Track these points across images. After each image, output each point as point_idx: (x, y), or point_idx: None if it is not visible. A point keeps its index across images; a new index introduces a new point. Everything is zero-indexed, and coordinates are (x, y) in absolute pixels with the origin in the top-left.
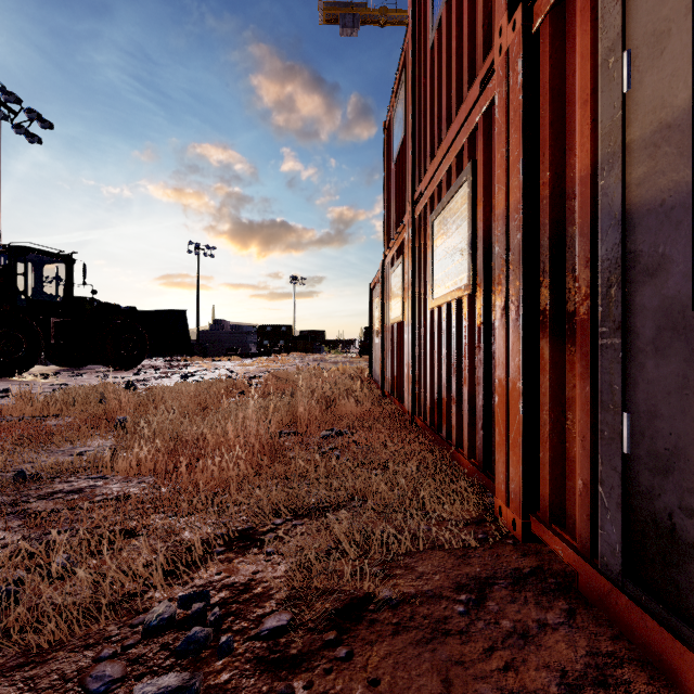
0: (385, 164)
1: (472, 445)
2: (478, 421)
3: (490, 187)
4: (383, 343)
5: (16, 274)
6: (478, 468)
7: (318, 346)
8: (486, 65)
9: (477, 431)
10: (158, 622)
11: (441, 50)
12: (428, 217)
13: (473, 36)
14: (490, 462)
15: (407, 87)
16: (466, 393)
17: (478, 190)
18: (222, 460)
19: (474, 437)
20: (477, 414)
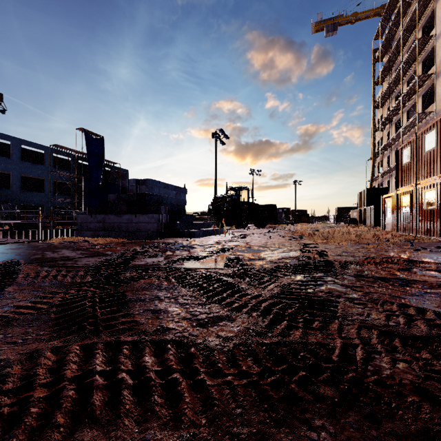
0: (396, 161)
1: (436, 235)
2: (438, 230)
3: (440, 193)
4: (396, 217)
5: (240, 196)
6: (438, 237)
7: (311, 219)
8: (440, 175)
9: (438, 232)
10: (404, 241)
11: (427, 158)
12: (423, 190)
13: (437, 166)
14: (440, 236)
15: (412, 151)
16: (435, 226)
17: (438, 193)
18: (388, 235)
19: (437, 233)
20: (438, 229)
